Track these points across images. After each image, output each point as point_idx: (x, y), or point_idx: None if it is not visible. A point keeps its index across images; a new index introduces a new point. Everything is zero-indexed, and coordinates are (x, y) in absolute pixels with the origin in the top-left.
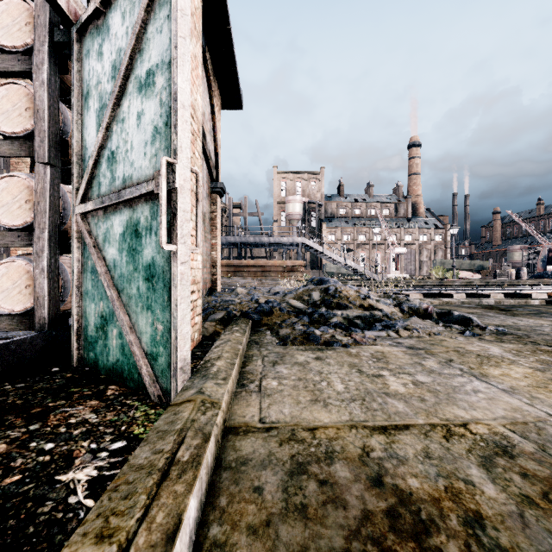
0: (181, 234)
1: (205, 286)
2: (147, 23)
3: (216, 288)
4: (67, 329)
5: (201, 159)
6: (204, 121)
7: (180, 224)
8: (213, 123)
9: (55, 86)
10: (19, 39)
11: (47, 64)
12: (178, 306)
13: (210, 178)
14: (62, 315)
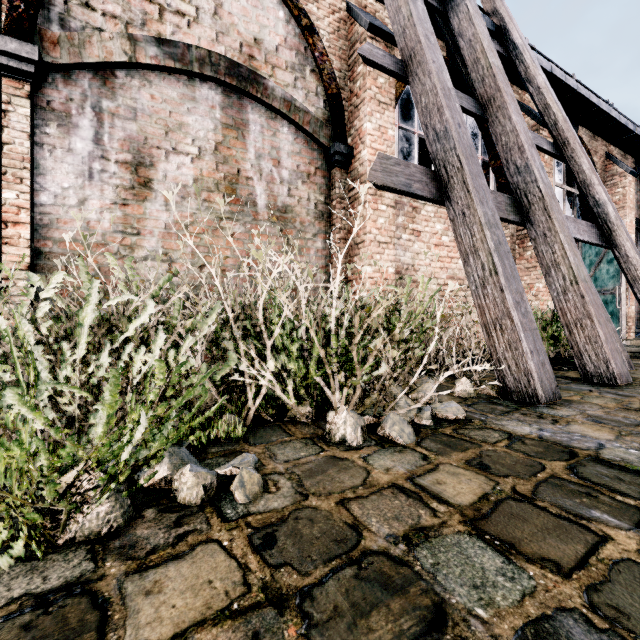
0: (622, 304)
1: None
2: None
3: None
4: None
5: None
6: None
7: (622, 302)
8: None
9: None
10: None
11: None
12: (621, 322)
13: None
14: None
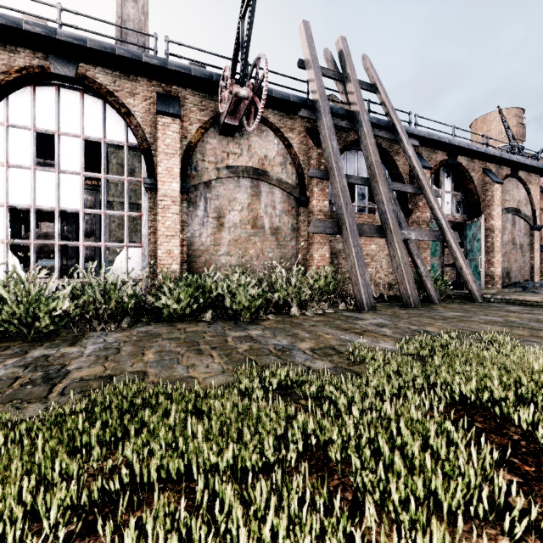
0: (482, 268)
1: (522, 278)
2: (478, 231)
3: (533, 280)
4: (462, 286)
5: (501, 239)
6: (519, 204)
7: (482, 266)
8: (529, 198)
9: (459, 233)
10: (452, 223)
11: (458, 230)
12: (482, 279)
13: (528, 224)
14: (461, 282)
